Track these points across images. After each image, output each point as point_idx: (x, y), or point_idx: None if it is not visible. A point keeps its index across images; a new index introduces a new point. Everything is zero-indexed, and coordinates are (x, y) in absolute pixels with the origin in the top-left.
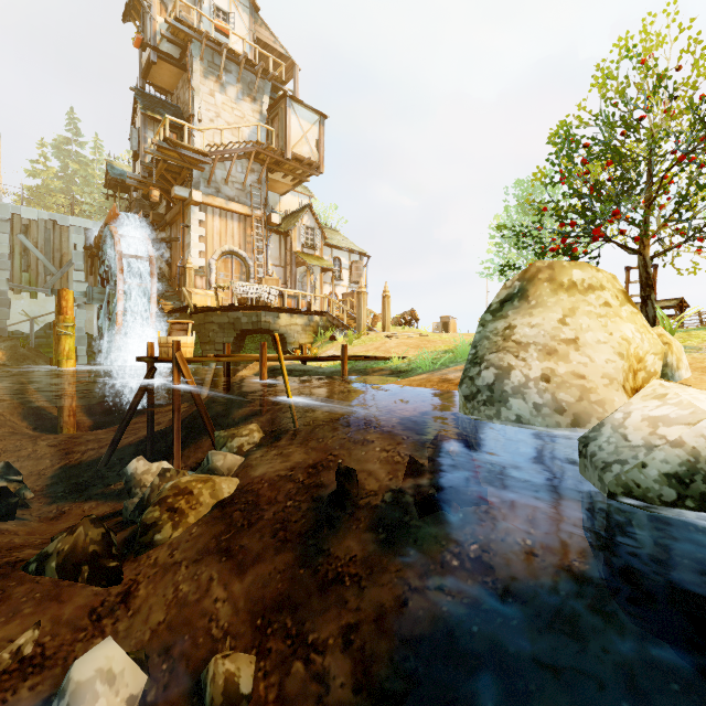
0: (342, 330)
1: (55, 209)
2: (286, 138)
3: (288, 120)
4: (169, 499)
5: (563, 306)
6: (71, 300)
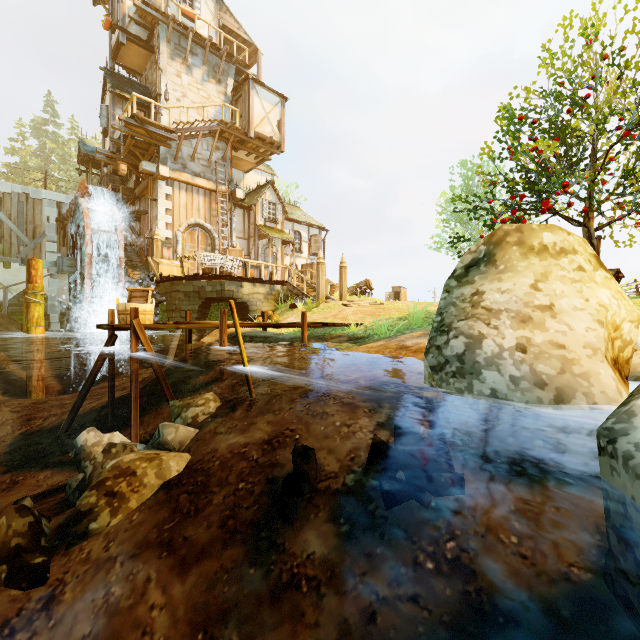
0: (302, 298)
1: (33, 185)
2: (249, 118)
3: (251, 101)
4: (108, 481)
5: (534, 270)
6: (40, 269)
